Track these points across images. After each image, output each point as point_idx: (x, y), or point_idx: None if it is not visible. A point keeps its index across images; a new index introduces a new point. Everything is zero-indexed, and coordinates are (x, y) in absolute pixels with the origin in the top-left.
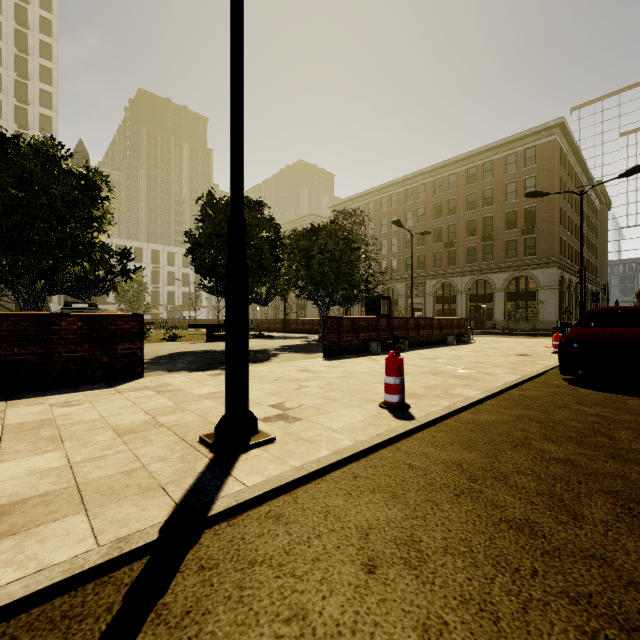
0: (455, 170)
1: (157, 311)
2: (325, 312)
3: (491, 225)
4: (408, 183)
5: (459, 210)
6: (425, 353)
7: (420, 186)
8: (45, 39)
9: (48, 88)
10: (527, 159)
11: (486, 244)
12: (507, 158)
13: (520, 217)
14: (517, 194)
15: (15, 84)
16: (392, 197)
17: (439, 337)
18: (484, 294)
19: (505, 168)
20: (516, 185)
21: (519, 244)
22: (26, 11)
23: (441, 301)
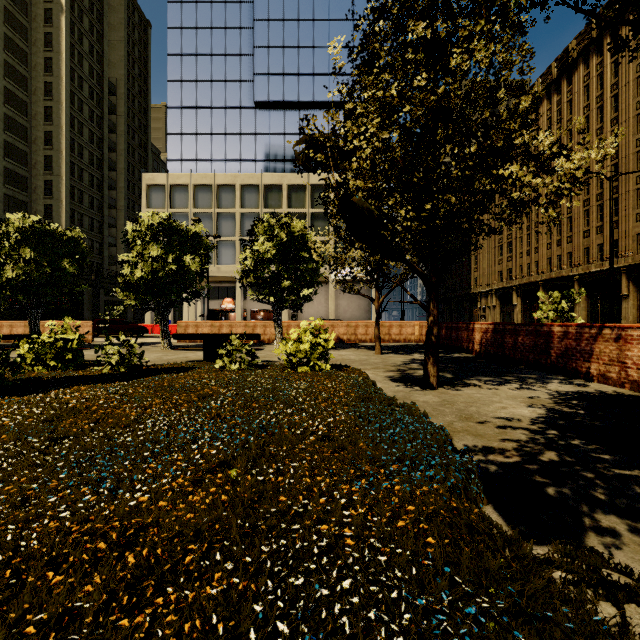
0: None
1: None
2: None
3: None
4: None
5: None
6: None
7: None
8: None
9: None
10: None
11: None
12: None
13: None
14: None
15: None
16: None
17: None
18: None
19: None
20: None
21: None
22: None
23: None
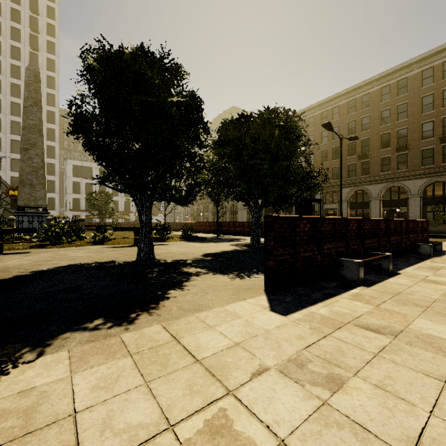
0: (369, 90)
1: (127, 216)
2: (257, 214)
3: (405, 136)
4: (323, 107)
5: (373, 125)
6: (440, 279)
7: (334, 108)
8: (50, 22)
9: (52, 57)
10: (445, 71)
11: (400, 154)
12: (423, 73)
13: (437, 126)
14: (434, 105)
15: (30, 55)
16: (309, 120)
17: (407, 244)
18: (398, 199)
19: (421, 82)
20: (433, 97)
21: (436, 152)
22: (37, 2)
23: (355, 206)
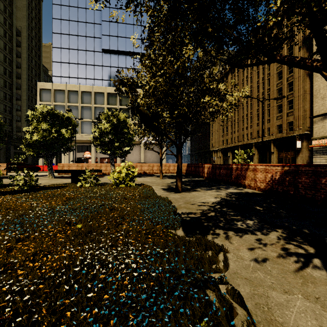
0: None
1: None
2: None
3: None
4: None
5: None
6: None
7: None
8: None
9: None
10: None
11: None
12: None
13: None
14: None
15: None
16: None
17: None
18: None
19: None
20: None
21: None
22: None
23: None
